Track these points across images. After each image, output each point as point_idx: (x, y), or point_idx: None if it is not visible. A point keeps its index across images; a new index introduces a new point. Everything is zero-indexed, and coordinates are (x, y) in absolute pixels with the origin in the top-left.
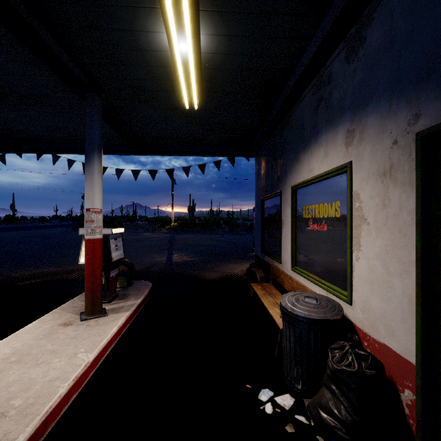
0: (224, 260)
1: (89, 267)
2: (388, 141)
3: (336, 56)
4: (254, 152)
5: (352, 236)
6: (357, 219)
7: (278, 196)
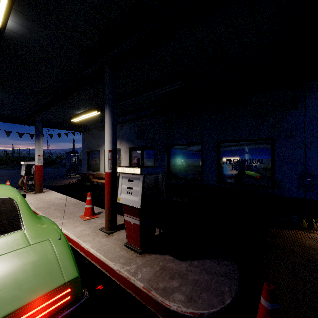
0: (56, 180)
1: (39, 175)
2: (126, 147)
3: (118, 126)
4: (83, 131)
5: (121, 161)
6: (122, 158)
7: (98, 151)
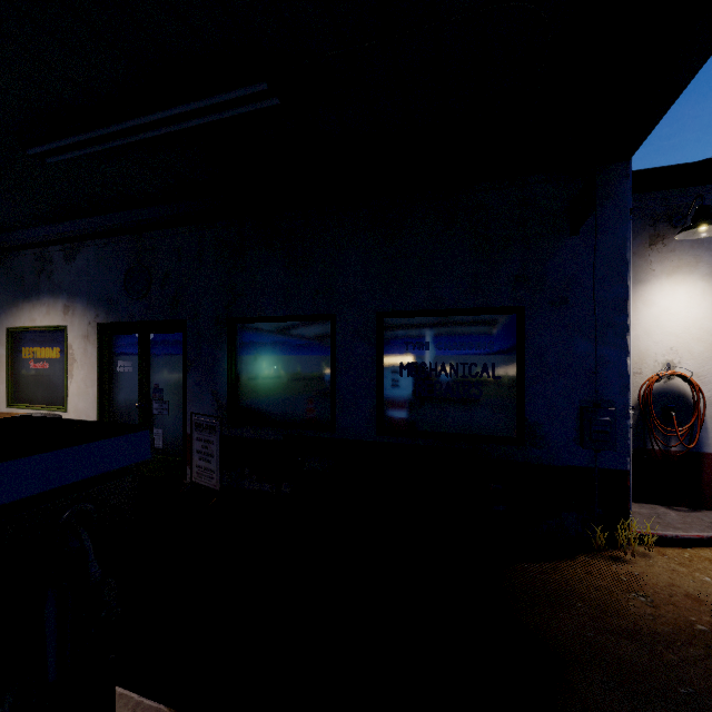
0: None
1: None
2: (87, 322)
3: (57, 251)
4: None
5: (68, 370)
6: (72, 360)
7: None
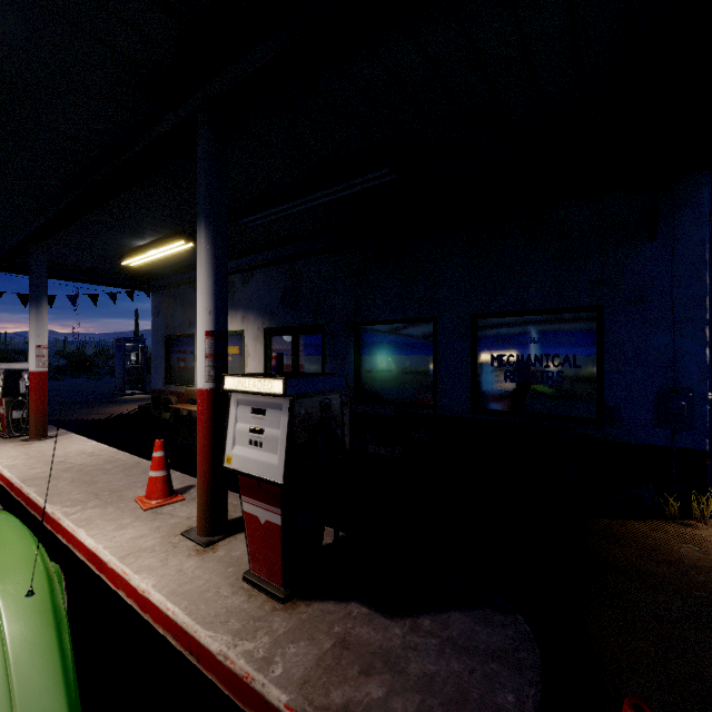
0: (90, 407)
1: (40, 396)
2: (257, 327)
3: (237, 278)
4: (155, 290)
5: (245, 362)
6: (247, 355)
7: (190, 337)
